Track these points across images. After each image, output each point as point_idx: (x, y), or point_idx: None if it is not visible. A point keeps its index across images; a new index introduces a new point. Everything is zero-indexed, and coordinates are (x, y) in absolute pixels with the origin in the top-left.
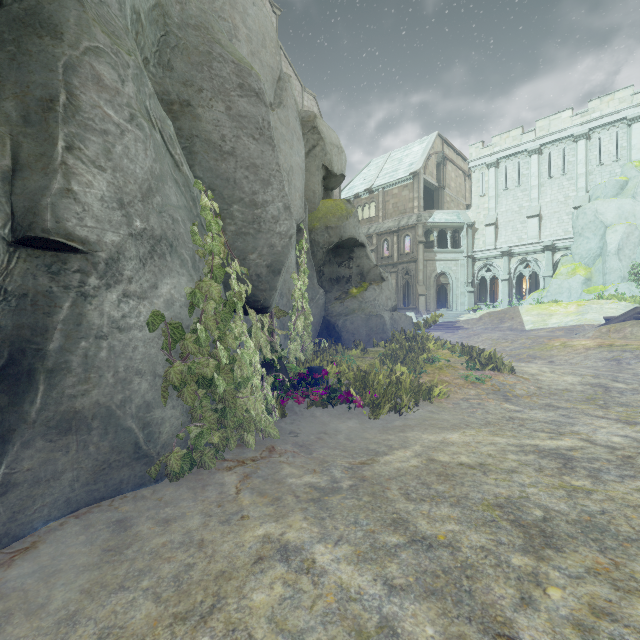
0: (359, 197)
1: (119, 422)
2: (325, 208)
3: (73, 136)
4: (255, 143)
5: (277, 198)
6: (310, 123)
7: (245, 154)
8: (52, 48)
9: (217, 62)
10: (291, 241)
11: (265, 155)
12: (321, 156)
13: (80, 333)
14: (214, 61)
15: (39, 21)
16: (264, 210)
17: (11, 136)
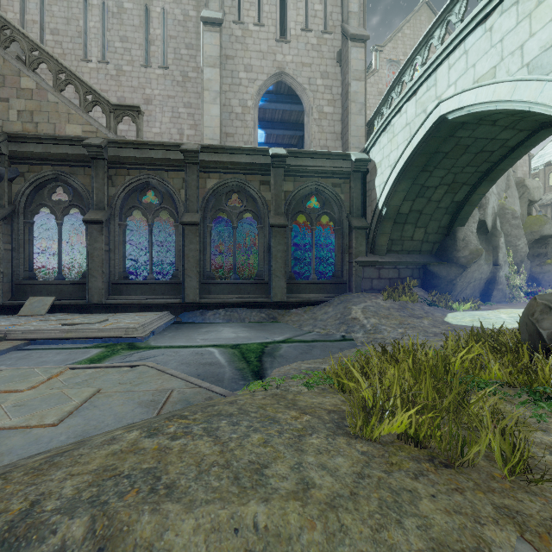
0: (551, 164)
1: (503, 291)
2: (529, 221)
3: (499, 250)
4: (516, 230)
5: (522, 242)
6: (521, 184)
7: (513, 234)
8: (496, 239)
9: (506, 214)
10: (526, 253)
11: (519, 232)
12: (527, 197)
13: (498, 277)
14: (506, 215)
15: (493, 235)
16: (518, 247)
17: (492, 252)
